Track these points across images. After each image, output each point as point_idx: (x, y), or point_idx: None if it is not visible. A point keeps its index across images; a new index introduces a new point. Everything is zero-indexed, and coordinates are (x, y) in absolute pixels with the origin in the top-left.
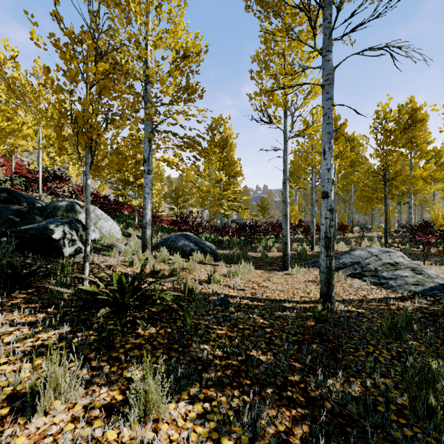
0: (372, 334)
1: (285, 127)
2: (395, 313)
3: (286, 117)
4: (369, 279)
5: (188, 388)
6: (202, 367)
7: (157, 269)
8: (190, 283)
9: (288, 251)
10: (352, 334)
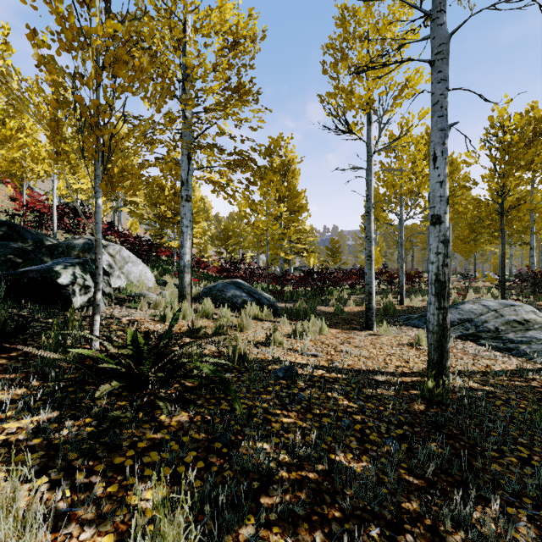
0: (519, 426)
1: (369, 137)
2: (541, 392)
3: (370, 124)
4: (489, 342)
5: (235, 527)
6: (259, 484)
7: (197, 326)
8: (241, 345)
9: (373, 304)
10: (485, 425)
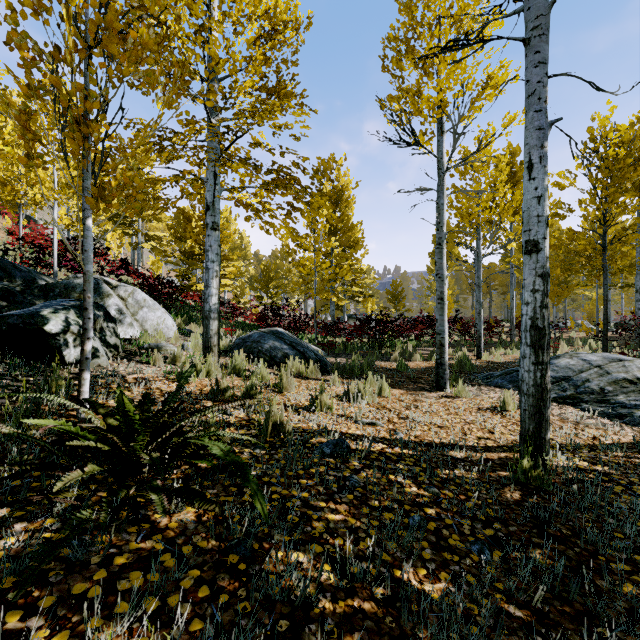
0: None
1: (440, 151)
2: None
3: (441, 134)
4: (593, 406)
5: None
6: (289, 624)
7: (223, 386)
8: (276, 412)
9: (445, 358)
10: (605, 522)
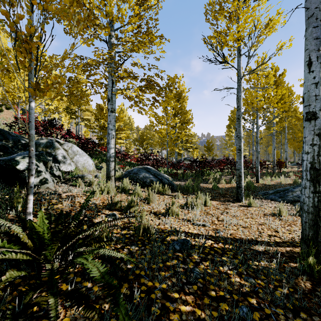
0: None
1: (239, 65)
2: None
3: (240, 56)
4: None
5: None
6: None
7: (115, 201)
8: (145, 220)
9: (242, 183)
10: None
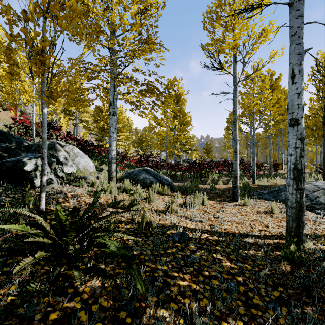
0: None
1: (235, 72)
2: None
3: (235, 63)
4: (322, 212)
5: None
6: None
7: (118, 199)
8: (147, 216)
9: (237, 184)
10: None
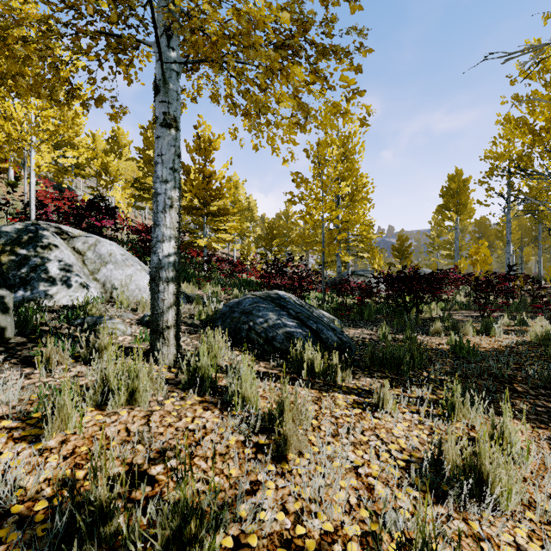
0: None
1: None
2: None
3: None
4: None
5: None
6: None
7: (97, 500)
8: None
9: None
10: None
